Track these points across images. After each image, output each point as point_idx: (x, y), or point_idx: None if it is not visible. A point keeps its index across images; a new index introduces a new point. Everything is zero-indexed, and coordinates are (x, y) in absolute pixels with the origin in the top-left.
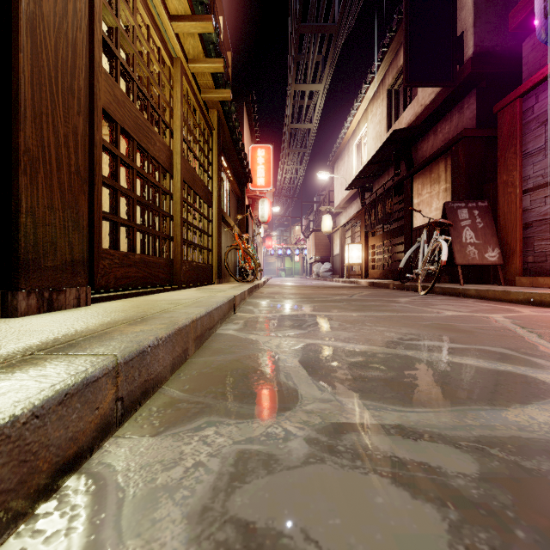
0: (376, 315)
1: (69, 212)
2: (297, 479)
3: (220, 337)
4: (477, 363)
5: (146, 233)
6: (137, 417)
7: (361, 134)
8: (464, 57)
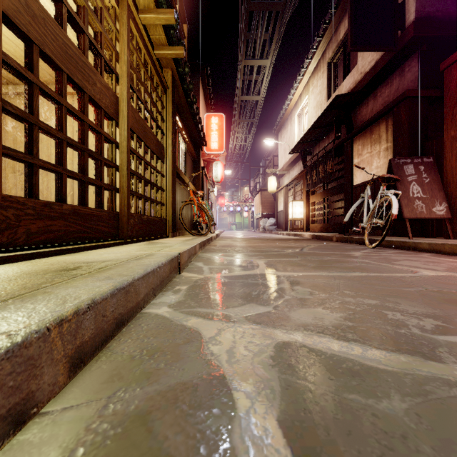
0: (346, 276)
1: None
2: None
3: (142, 324)
4: None
5: (82, 181)
6: None
7: (302, 105)
8: (405, 22)
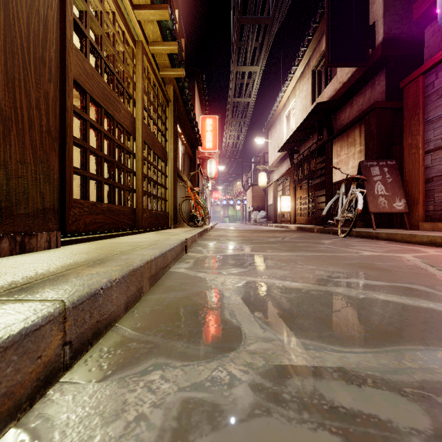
0: (306, 255)
1: (40, 166)
2: (243, 437)
3: (173, 275)
4: (401, 300)
5: (112, 186)
6: (86, 358)
7: (290, 107)
8: (375, 42)
